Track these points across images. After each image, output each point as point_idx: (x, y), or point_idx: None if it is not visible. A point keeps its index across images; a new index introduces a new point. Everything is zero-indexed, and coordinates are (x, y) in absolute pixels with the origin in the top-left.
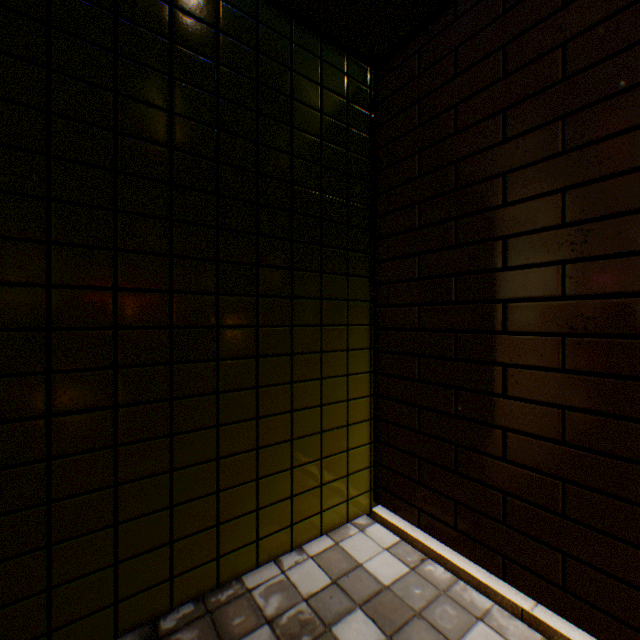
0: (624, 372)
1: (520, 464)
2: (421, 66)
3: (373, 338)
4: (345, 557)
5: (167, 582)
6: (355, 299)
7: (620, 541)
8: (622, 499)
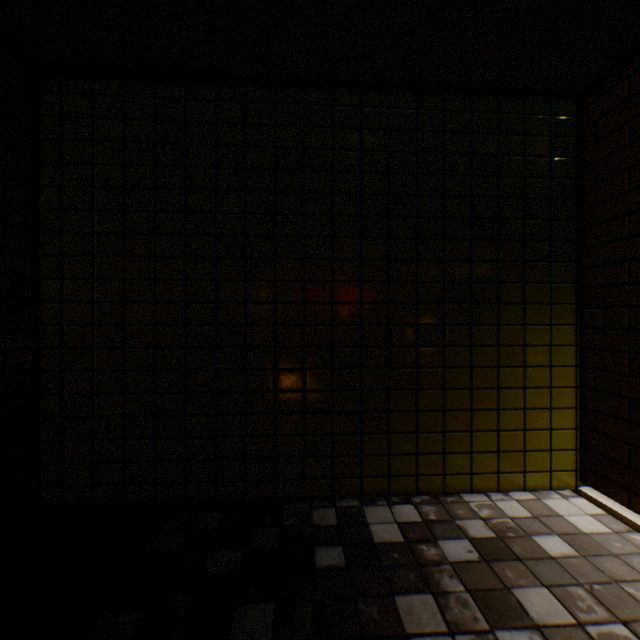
0: None
1: None
2: (630, 91)
3: (578, 336)
4: (545, 507)
5: (413, 476)
6: (557, 302)
7: None
8: None
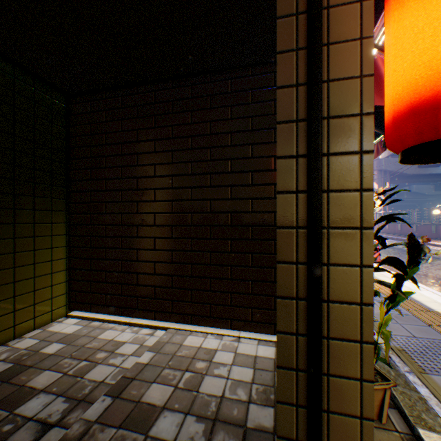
0: (151, 236)
1: (127, 271)
2: (92, 109)
3: (69, 229)
4: (50, 332)
5: None
6: (58, 210)
7: (150, 286)
8: (151, 273)
